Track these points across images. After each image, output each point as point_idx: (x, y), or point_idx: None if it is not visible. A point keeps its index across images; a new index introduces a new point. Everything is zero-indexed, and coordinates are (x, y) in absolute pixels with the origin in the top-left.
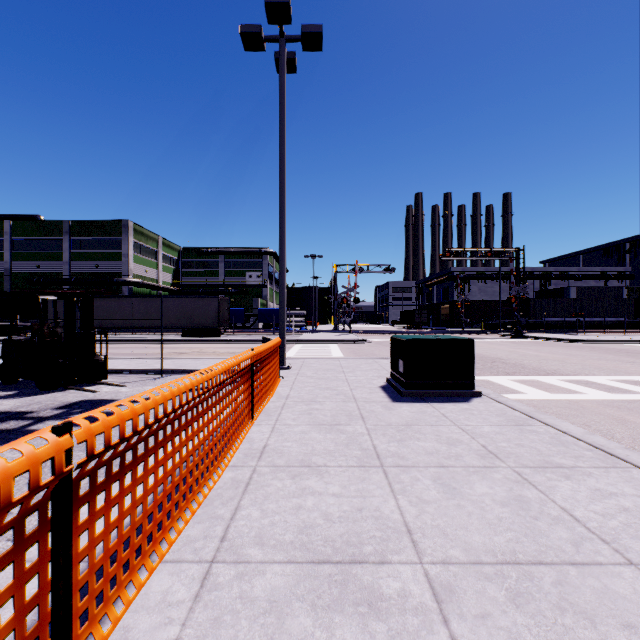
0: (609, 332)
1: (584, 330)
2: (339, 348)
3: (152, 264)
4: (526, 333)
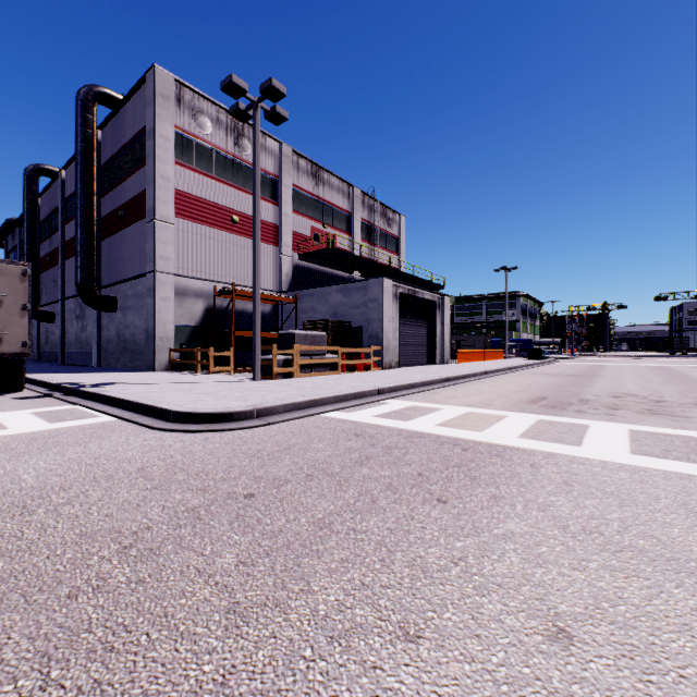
0: None
1: None
2: None
3: None
4: None
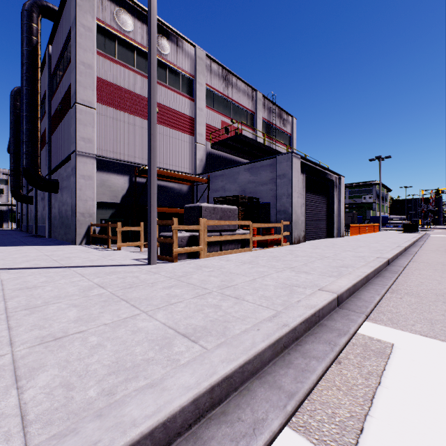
0: None
1: None
2: None
3: None
4: None
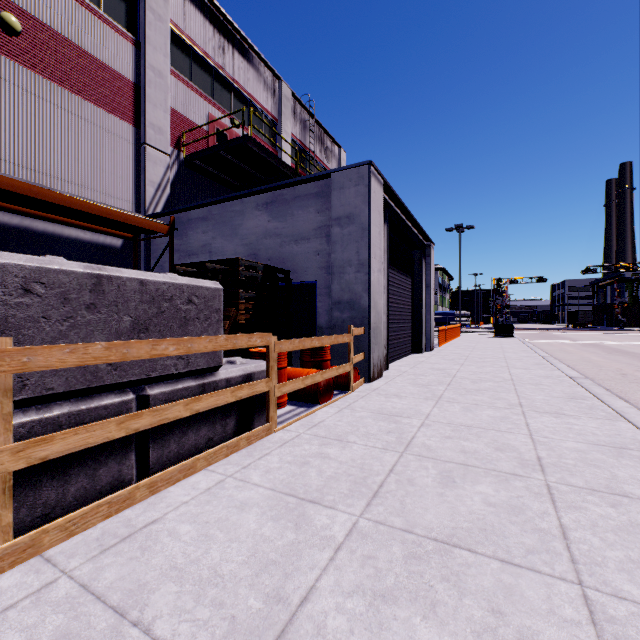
0: None
1: None
2: None
3: None
4: None
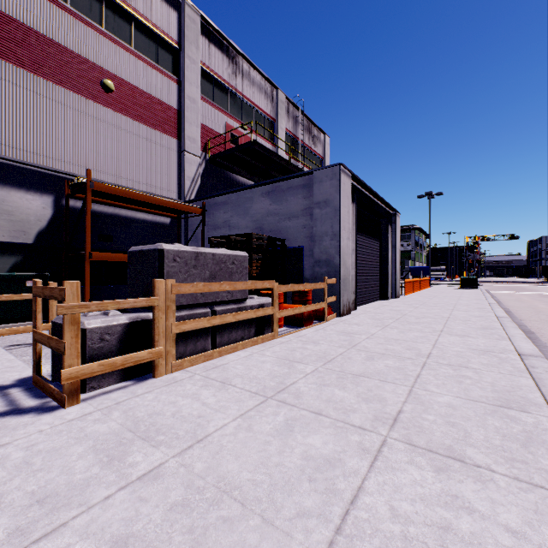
0: None
1: None
2: None
3: None
4: None
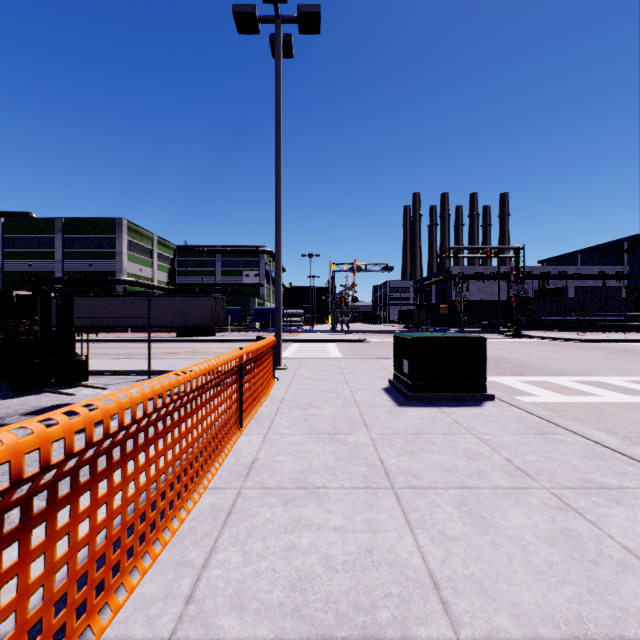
0: (609, 331)
1: (584, 329)
2: (337, 348)
3: (147, 263)
4: (526, 333)
